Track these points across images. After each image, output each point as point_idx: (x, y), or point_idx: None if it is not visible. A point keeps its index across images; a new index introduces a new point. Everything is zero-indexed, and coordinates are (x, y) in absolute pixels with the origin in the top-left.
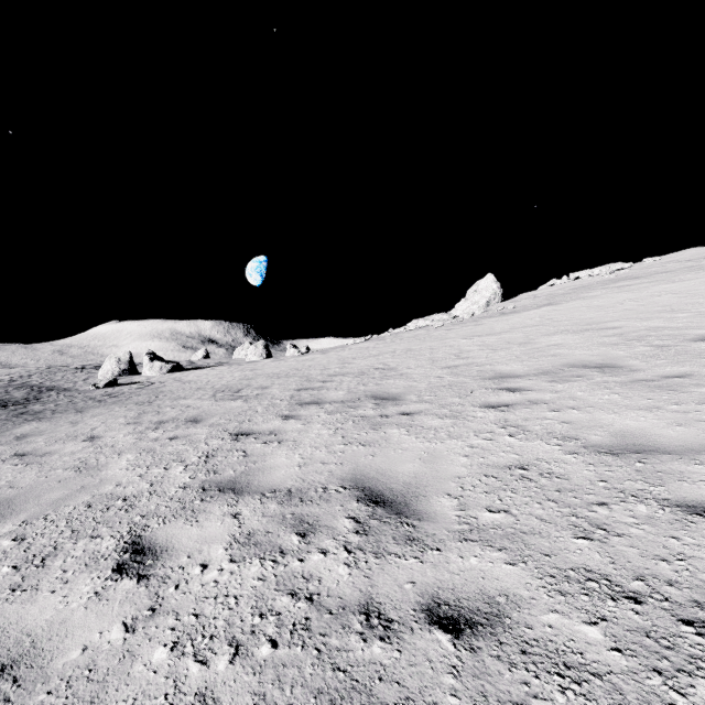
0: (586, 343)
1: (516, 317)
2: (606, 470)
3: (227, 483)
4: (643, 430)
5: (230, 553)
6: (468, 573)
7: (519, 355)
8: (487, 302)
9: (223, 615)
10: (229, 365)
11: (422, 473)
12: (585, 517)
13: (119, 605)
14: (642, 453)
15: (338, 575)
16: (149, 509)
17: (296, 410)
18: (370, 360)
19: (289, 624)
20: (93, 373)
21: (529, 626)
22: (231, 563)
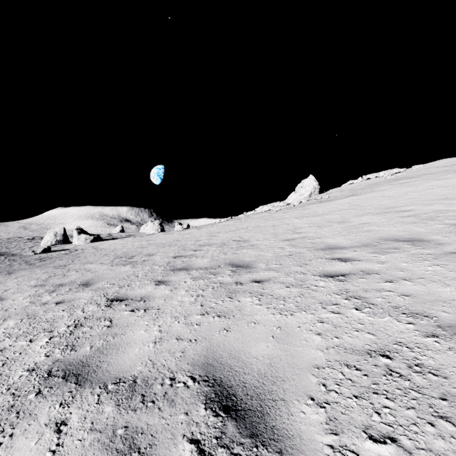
0: (390, 221)
1: (331, 204)
2: None
3: (76, 364)
4: None
5: None
6: None
7: (340, 230)
8: (309, 194)
9: None
10: (134, 236)
11: (277, 358)
12: None
13: None
14: None
15: None
16: None
17: (169, 275)
18: (230, 234)
19: None
20: (38, 243)
21: None
22: None
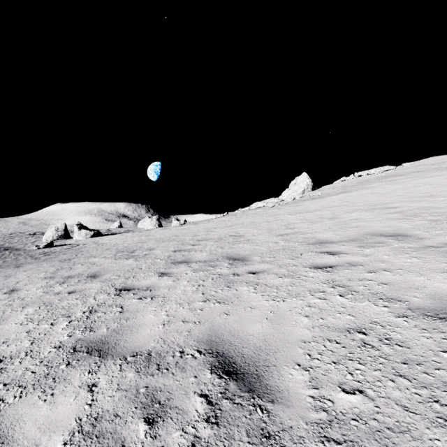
0: (377, 218)
1: (323, 200)
2: (443, 338)
3: (97, 342)
4: None
5: None
6: None
7: (330, 226)
8: (303, 191)
9: None
10: (133, 232)
11: (270, 335)
12: None
13: None
14: None
15: None
16: (15, 375)
17: (170, 268)
18: (226, 229)
19: None
20: (40, 238)
21: None
22: None
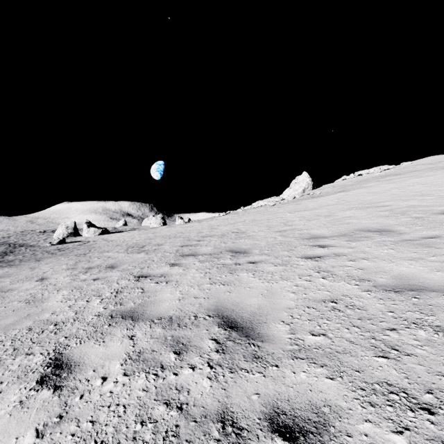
0: (368, 215)
1: (322, 199)
2: (392, 304)
3: (128, 312)
4: (414, 274)
5: (124, 368)
6: (299, 386)
7: (325, 223)
8: (303, 190)
9: (113, 422)
10: (139, 230)
11: (263, 305)
12: (381, 339)
13: (36, 412)
14: (416, 291)
15: (202, 387)
16: (71, 332)
17: (180, 260)
18: (229, 227)
19: (162, 431)
20: (50, 235)
21: (349, 434)
22: (124, 376)
